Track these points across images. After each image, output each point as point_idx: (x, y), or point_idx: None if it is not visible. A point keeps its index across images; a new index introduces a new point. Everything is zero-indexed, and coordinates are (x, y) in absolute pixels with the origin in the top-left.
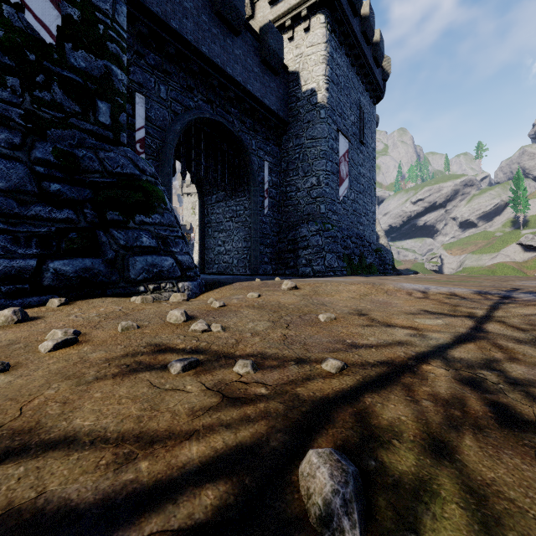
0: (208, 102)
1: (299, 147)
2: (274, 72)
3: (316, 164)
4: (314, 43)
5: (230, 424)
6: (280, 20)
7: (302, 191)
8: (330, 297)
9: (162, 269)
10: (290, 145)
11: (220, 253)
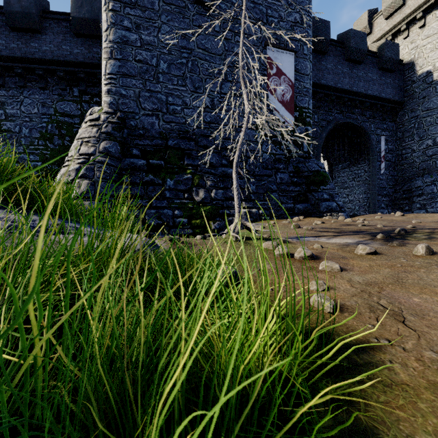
0: (340, 113)
1: (414, 119)
2: (389, 71)
3: (432, 129)
4: (429, 35)
5: (378, 229)
6: (395, 28)
7: (417, 152)
8: (424, 218)
9: (332, 207)
10: (405, 118)
11: (345, 202)
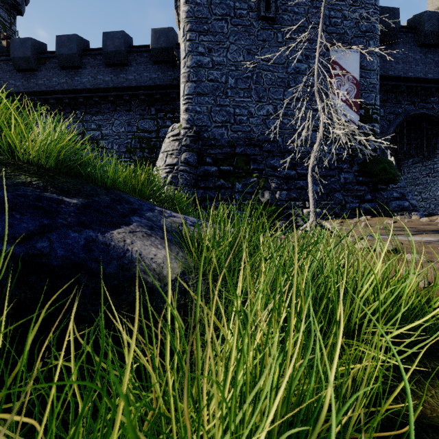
0: (411, 104)
1: None
2: None
3: None
4: None
5: None
6: None
7: None
8: None
9: (404, 206)
10: None
11: (416, 201)
